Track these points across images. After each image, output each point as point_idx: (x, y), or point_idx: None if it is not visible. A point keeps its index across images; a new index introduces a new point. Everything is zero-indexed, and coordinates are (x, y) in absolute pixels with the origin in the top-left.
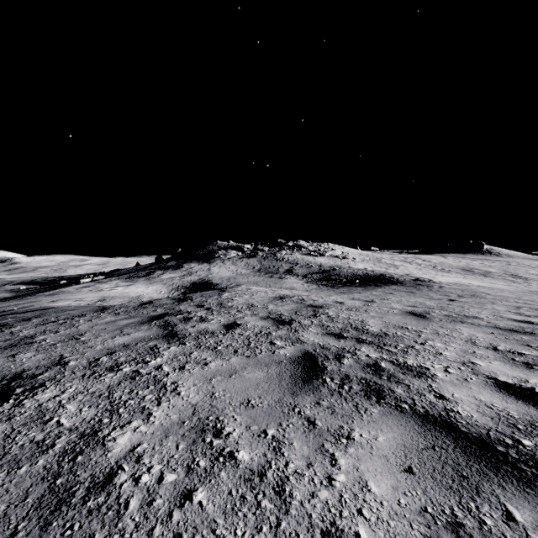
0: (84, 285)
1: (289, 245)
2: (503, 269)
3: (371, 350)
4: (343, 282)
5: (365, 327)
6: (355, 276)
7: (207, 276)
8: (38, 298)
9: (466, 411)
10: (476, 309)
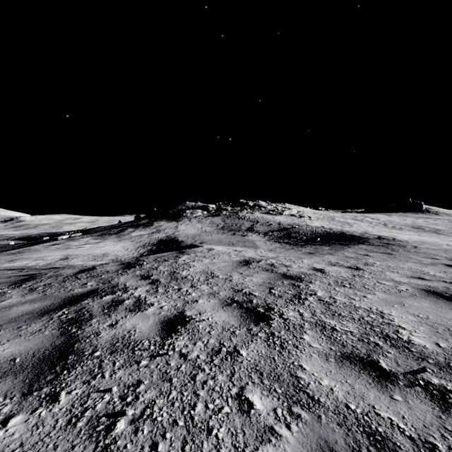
0: (54, 242)
1: (250, 205)
2: (449, 226)
3: None
4: (304, 239)
5: (400, 334)
6: (314, 234)
7: (173, 234)
8: None
9: None
10: None
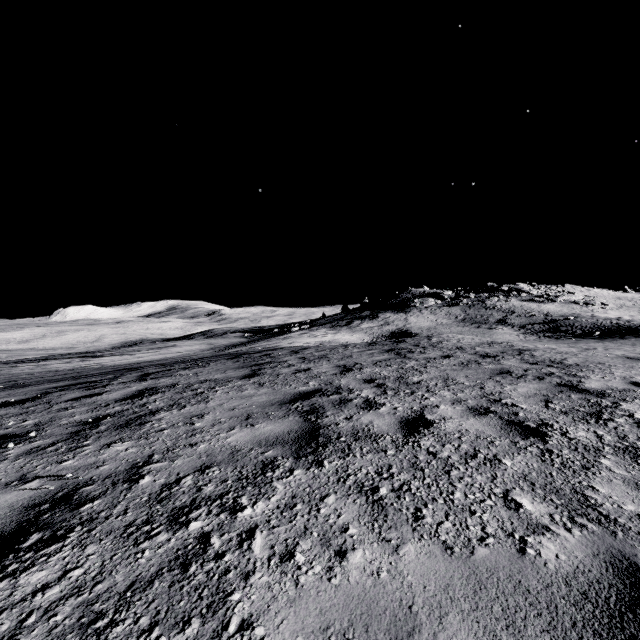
0: (302, 332)
1: (503, 290)
2: None
3: (555, 369)
4: (576, 334)
5: (562, 361)
6: (596, 328)
7: (404, 326)
8: (279, 341)
9: (590, 385)
10: None
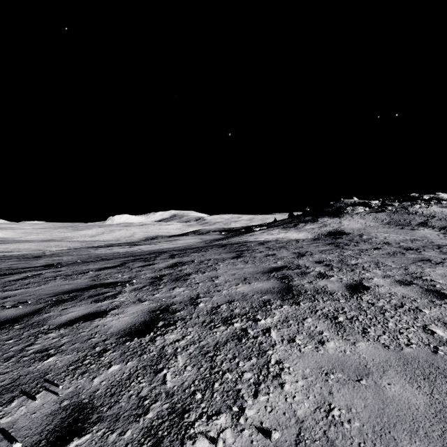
0: (262, 231)
1: (424, 199)
2: None
3: None
4: None
5: None
6: None
7: (339, 228)
8: (247, 237)
9: None
10: None
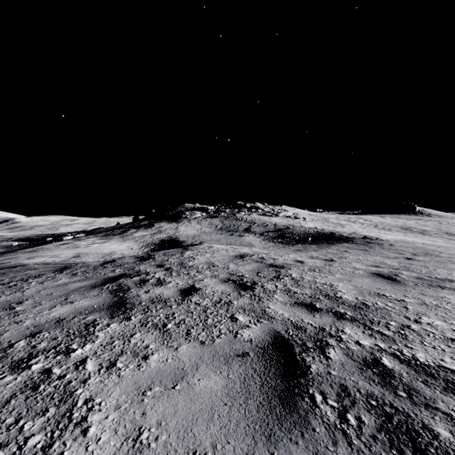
0: (63, 242)
1: (247, 207)
2: (437, 228)
3: (359, 332)
4: (296, 239)
5: (337, 294)
6: (307, 234)
7: (174, 234)
8: (17, 255)
9: None
10: (443, 270)
